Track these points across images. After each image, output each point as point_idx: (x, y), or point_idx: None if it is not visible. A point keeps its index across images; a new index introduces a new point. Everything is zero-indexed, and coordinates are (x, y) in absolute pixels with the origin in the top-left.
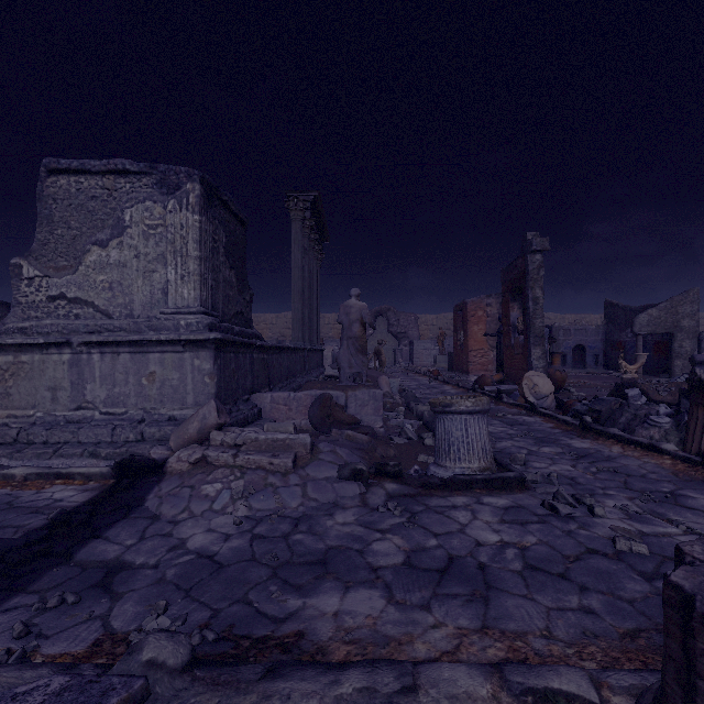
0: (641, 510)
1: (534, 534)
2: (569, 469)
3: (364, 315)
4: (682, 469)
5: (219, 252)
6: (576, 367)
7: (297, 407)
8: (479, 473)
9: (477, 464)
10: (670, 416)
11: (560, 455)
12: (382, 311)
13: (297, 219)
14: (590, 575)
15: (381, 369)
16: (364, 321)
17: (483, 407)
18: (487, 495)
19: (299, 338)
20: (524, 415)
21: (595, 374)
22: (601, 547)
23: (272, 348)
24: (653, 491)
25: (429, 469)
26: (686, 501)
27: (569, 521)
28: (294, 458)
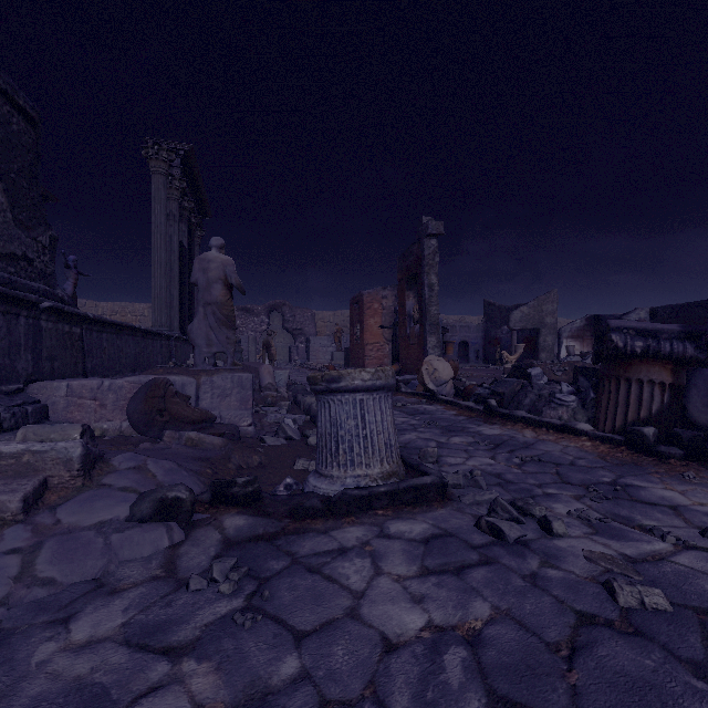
0: (602, 516)
1: (481, 593)
2: (490, 462)
3: (229, 273)
4: (606, 451)
5: None
6: (461, 362)
7: (115, 401)
8: (381, 482)
9: (379, 469)
10: (573, 394)
11: (474, 446)
12: (276, 306)
13: (159, 172)
14: (623, 705)
15: (271, 363)
16: (230, 282)
17: (387, 381)
18: (395, 518)
19: (162, 322)
20: (424, 403)
21: (478, 367)
22: (596, 606)
23: (97, 322)
24: (596, 483)
25: (307, 481)
26: (639, 493)
27: (524, 553)
28: (33, 489)
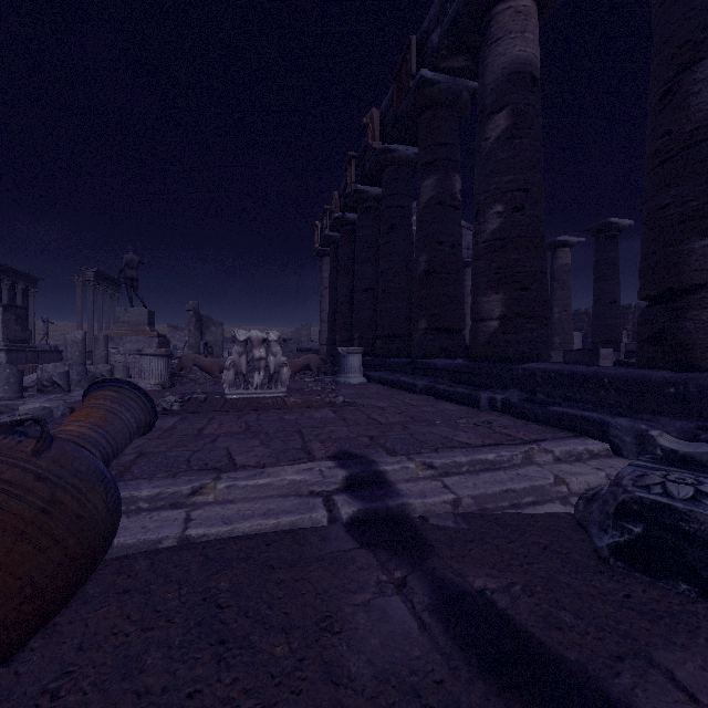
0: None
1: None
2: None
3: None
4: None
5: (12, 322)
6: None
7: None
8: None
9: None
10: None
11: None
12: None
13: (79, 286)
14: None
15: None
16: None
17: None
18: None
19: None
20: None
21: None
22: None
23: (44, 351)
24: None
25: None
26: None
27: None
28: None
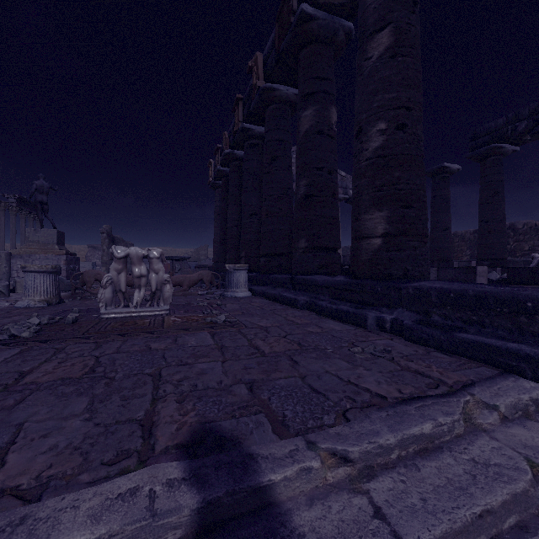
0: None
1: None
2: None
3: None
4: None
5: None
6: None
7: None
8: None
9: None
10: None
11: None
12: None
13: (1, 210)
14: None
15: None
16: None
17: None
18: None
19: None
20: None
21: None
22: None
23: None
24: None
25: None
26: None
27: None
28: None
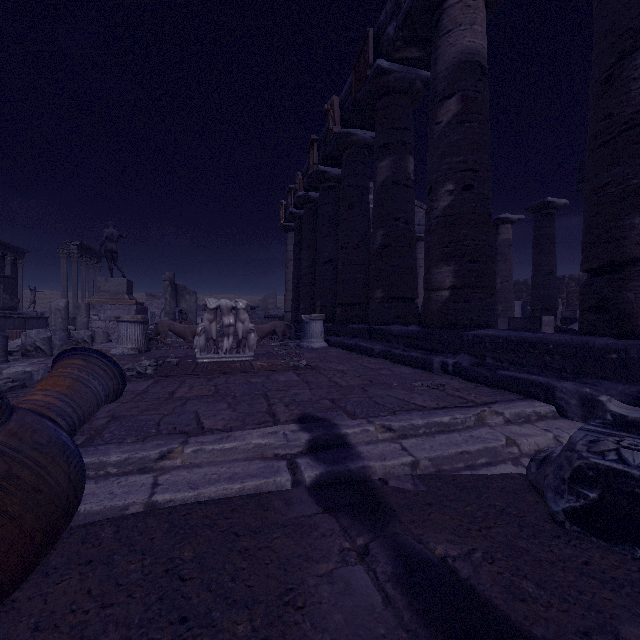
0: None
1: None
2: None
3: None
4: None
5: (1, 291)
6: None
7: None
8: None
9: None
10: None
11: None
12: None
13: (64, 258)
14: None
15: None
16: None
17: None
18: None
19: None
20: None
21: None
22: None
23: (31, 317)
24: None
25: None
26: None
27: None
28: None
